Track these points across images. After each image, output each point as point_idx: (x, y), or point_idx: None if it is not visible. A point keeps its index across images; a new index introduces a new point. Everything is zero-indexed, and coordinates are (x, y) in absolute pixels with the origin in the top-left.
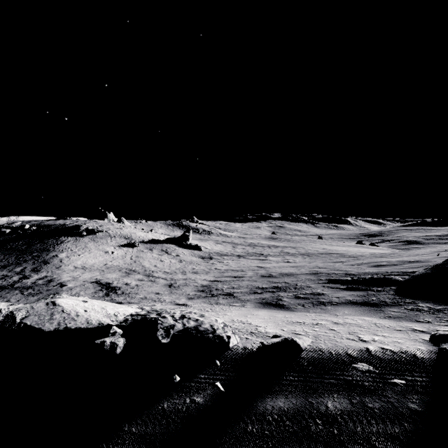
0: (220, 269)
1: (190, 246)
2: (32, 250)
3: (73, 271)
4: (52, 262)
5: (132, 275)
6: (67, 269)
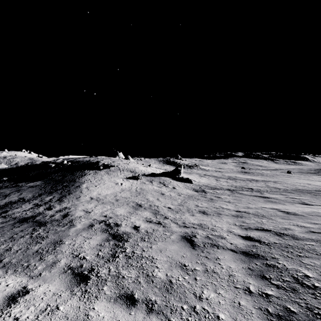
0: (228, 210)
1: (182, 179)
2: (64, 181)
3: (88, 202)
4: (74, 192)
5: (139, 211)
6: (84, 199)
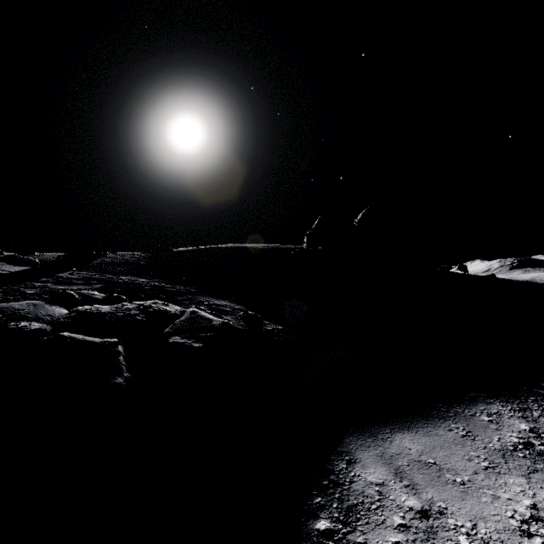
0: None
1: None
2: None
3: None
4: None
5: None
6: None
